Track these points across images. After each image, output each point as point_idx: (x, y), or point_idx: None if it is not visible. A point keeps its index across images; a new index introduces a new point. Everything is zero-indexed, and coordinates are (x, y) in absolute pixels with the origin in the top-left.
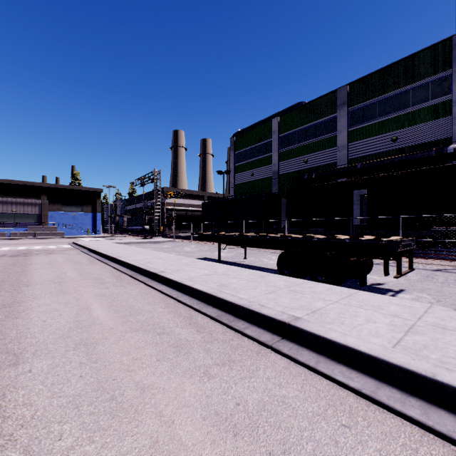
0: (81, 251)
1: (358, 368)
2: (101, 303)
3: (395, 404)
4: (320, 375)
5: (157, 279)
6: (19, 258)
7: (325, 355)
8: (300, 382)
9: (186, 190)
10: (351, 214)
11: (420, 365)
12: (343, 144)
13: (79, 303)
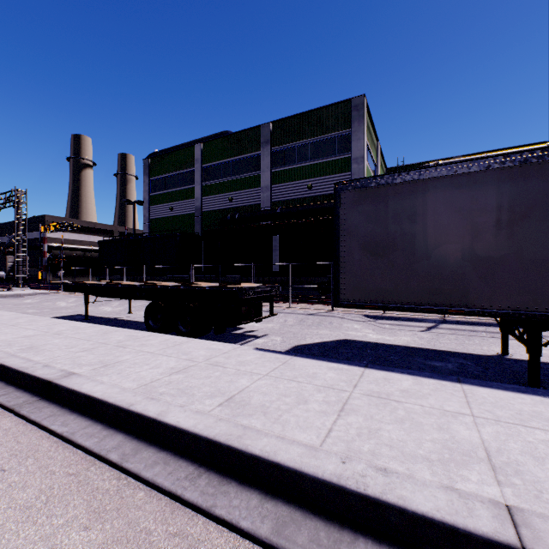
0: None
1: (91, 414)
2: None
3: (82, 438)
4: (41, 429)
5: None
6: None
7: (70, 408)
8: (6, 440)
9: (84, 222)
10: (271, 260)
11: (132, 399)
12: (267, 186)
13: None
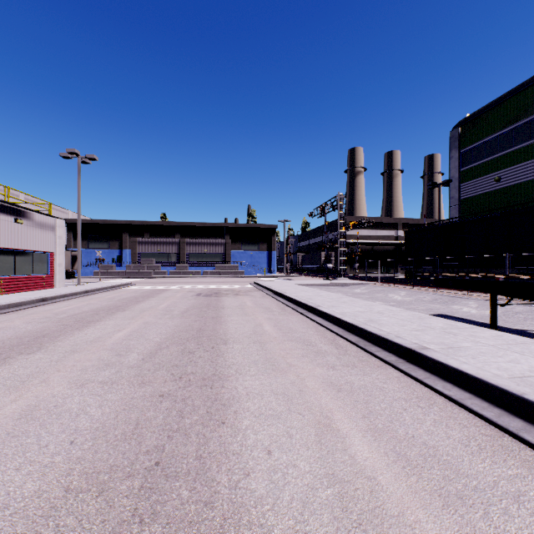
0: (265, 293)
1: None
2: (348, 413)
3: None
4: None
5: (418, 362)
6: (212, 299)
7: None
8: None
9: (372, 218)
10: None
11: None
12: None
13: (307, 404)
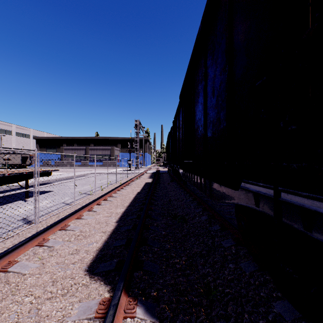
0: None
1: None
2: None
3: None
4: None
5: None
6: None
7: None
8: None
9: None
10: None
11: None
12: None
13: None
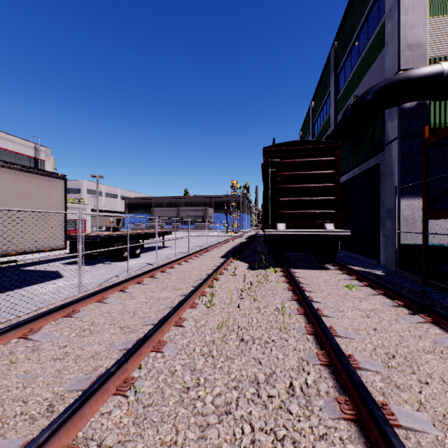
0: None
1: None
2: None
3: None
4: None
5: None
6: None
7: None
8: None
9: None
10: None
11: None
12: (332, 120)
13: None
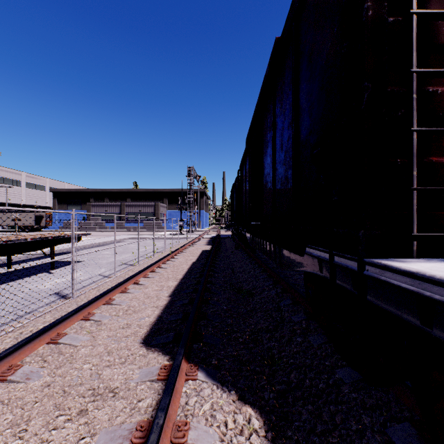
0: None
1: None
2: None
3: None
4: None
5: None
6: None
7: None
8: None
9: None
10: None
11: None
12: None
13: None
